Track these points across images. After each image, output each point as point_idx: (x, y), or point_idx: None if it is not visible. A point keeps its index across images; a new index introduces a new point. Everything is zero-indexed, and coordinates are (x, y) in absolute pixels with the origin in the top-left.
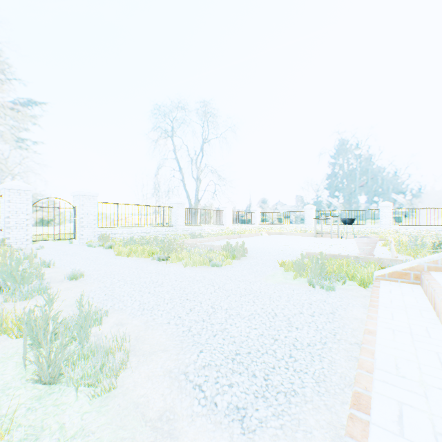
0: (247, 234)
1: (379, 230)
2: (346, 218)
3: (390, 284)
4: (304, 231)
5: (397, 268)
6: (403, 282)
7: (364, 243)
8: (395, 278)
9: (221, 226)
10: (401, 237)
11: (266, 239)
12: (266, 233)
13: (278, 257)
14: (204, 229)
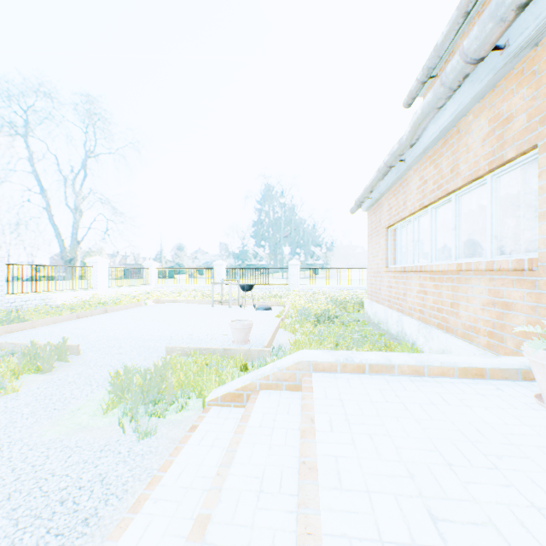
0: (121, 306)
1: (286, 291)
2: (245, 284)
3: (218, 414)
4: (207, 296)
5: (231, 388)
6: (237, 406)
7: (238, 329)
8: (229, 402)
9: (88, 291)
10: (299, 303)
11: (143, 315)
12: (154, 302)
13: (127, 358)
14: (53, 298)
